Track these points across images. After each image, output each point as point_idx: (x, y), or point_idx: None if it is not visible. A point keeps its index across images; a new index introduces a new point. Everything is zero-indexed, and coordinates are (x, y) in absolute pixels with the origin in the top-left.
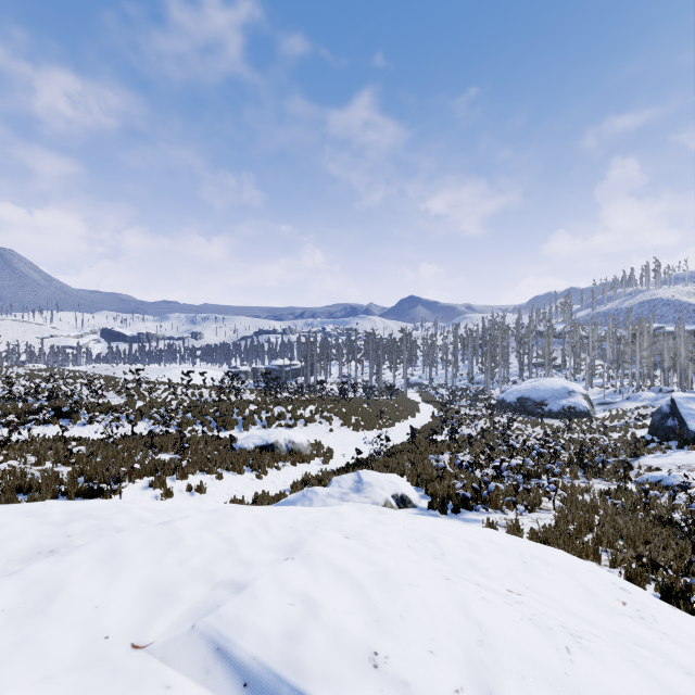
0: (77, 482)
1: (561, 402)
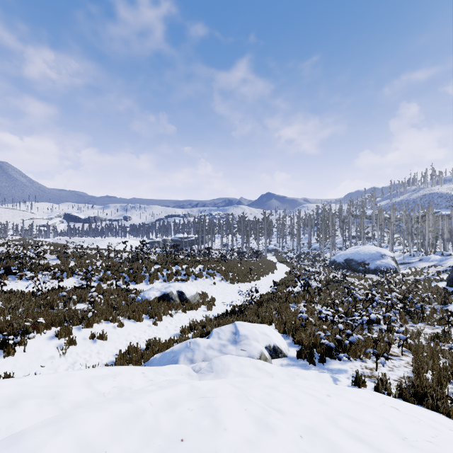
0: None
1: (377, 262)
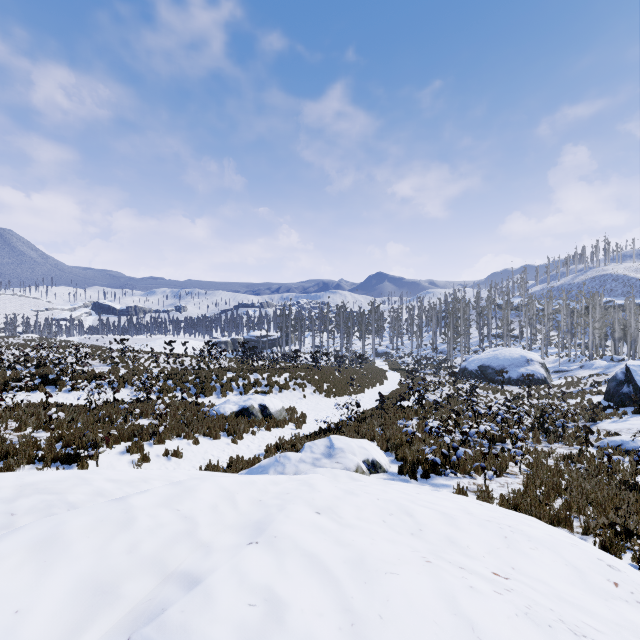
0: (54, 448)
1: (520, 370)
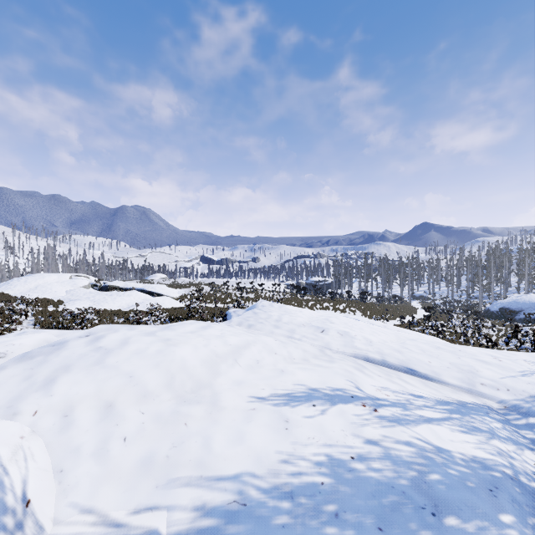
0: None
1: None
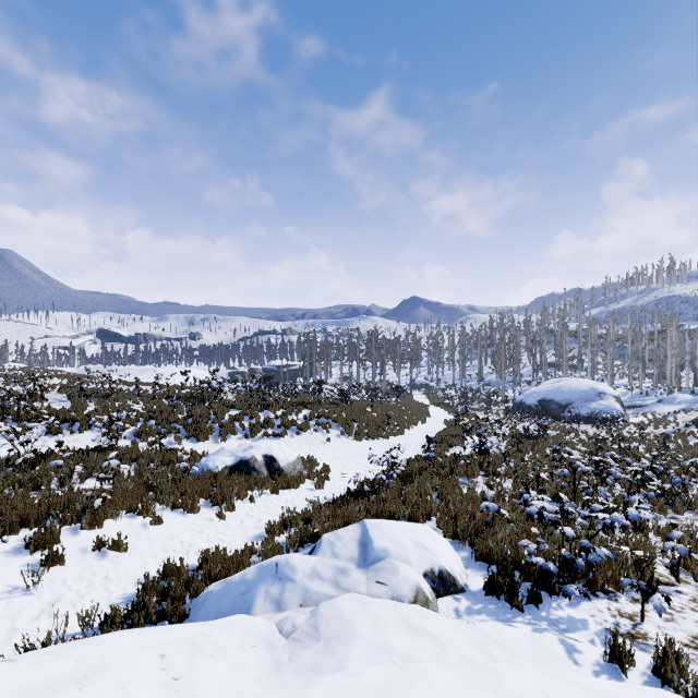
0: None
1: (591, 405)
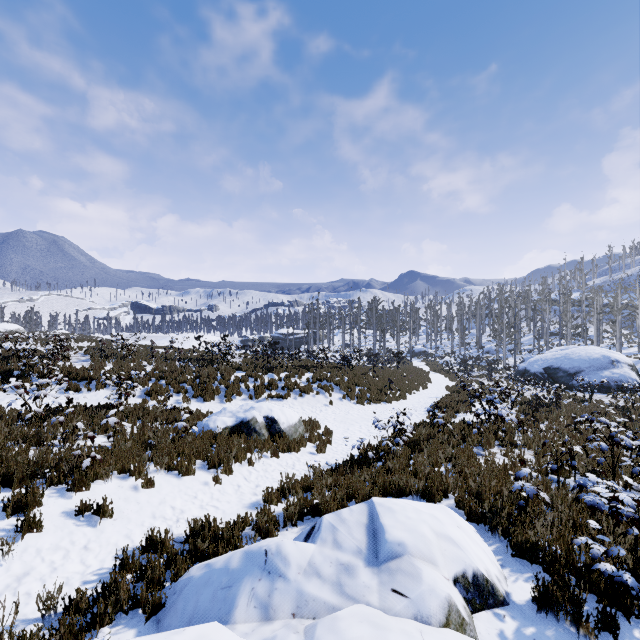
0: None
1: (604, 373)
